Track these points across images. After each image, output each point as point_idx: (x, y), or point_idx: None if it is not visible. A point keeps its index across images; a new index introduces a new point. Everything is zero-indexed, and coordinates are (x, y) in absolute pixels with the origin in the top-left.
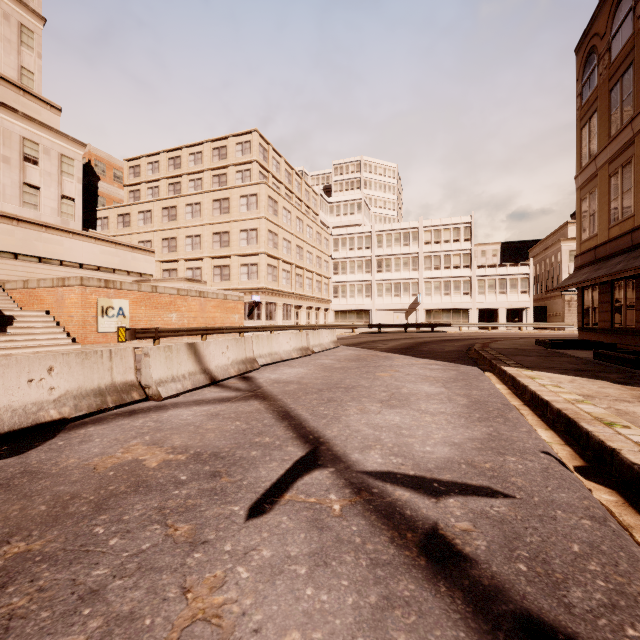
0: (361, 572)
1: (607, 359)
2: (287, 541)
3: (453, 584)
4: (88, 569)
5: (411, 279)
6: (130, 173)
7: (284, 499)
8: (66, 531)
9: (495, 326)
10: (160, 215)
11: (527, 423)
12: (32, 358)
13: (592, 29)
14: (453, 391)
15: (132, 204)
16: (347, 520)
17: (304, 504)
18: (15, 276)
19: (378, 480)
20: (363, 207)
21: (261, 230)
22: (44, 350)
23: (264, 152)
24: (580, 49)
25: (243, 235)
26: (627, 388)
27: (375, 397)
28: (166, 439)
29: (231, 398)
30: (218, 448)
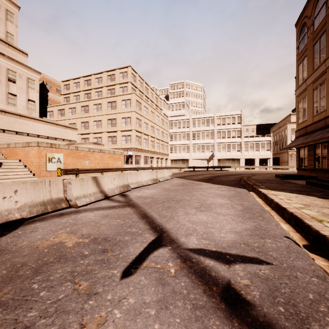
0: (187, 313)
1: (313, 185)
2: (144, 292)
3: (242, 321)
4: (25, 312)
5: (210, 143)
6: (64, 88)
7: (143, 266)
8: (16, 287)
9: (253, 167)
10: (80, 110)
11: (275, 220)
12: (5, 185)
13: (304, 14)
14: (234, 202)
15: (65, 104)
16: (178, 279)
17: (154, 269)
18: (3, 141)
19: (195, 254)
20: (185, 106)
21: (132, 118)
22: (18, 180)
23: (134, 77)
24: (298, 24)
25: (123, 120)
26: (326, 200)
27: (192, 205)
28: (78, 230)
29: (115, 206)
30: (107, 235)
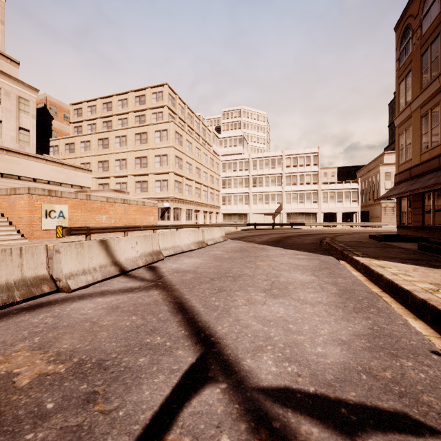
0: None
1: (430, 250)
2: None
3: None
4: None
5: (276, 192)
6: (74, 114)
7: None
8: None
9: (335, 225)
10: (96, 144)
11: (396, 312)
12: None
13: (407, 12)
14: (322, 279)
15: (76, 136)
16: None
17: None
18: None
19: (277, 404)
20: (243, 141)
21: (170, 155)
22: None
23: (172, 100)
24: (398, 27)
25: (157, 159)
26: None
27: (259, 286)
28: (55, 341)
29: (134, 288)
30: (105, 353)
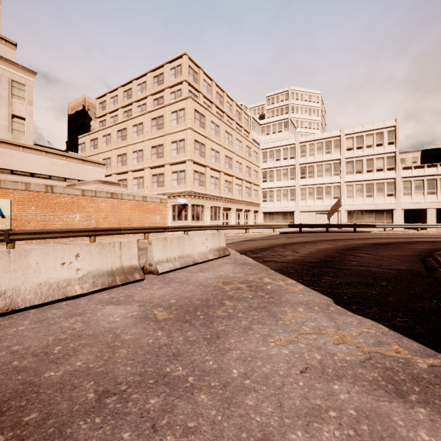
0: None
1: None
2: None
3: None
4: None
5: (333, 183)
6: (100, 108)
7: None
8: None
9: (425, 226)
10: (116, 136)
11: None
12: None
13: None
14: None
15: (98, 130)
16: None
17: None
18: None
19: None
20: (289, 125)
21: (187, 140)
22: None
23: (194, 74)
24: None
25: (173, 146)
26: None
27: None
28: None
29: None
30: None
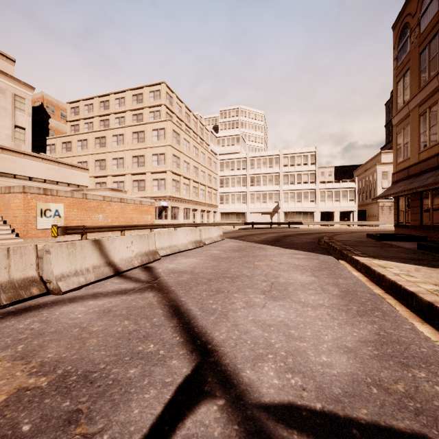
0: None
1: (430, 249)
2: None
3: None
4: None
5: (274, 191)
6: (71, 112)
7: None
8: None
9: (332, 224)
10: (93, 143)
11: (402, 316)
12: None
13: (405, 11)
14: (322, 280)
15: (73, 135)
16: None
17: None
18: None
19: (280, 424)
20: (240, 140)
21: (167, 154)
22: None
23: (170, 98)
24: (396, 26)
25: (154, 158)
26: None
27: (257, 287)
28: (40, 349)
29: (128, 290)
30: (93, 363)
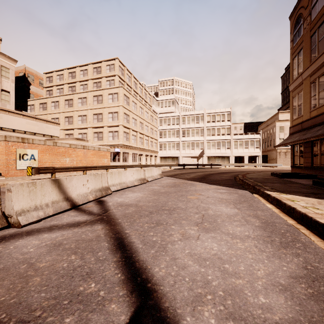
0: None
1: (323, 185)
2: None
3: None
4: None
5: (200, 140)
6: (47, 80)
7: None
8: None
9: (243, 165)
10: (63, 104)
11: (319, 246)
12: None
13: (299, 4)
14: (244, 212)
15: (48, 97)
16: None
17: None
18: None
19: None
20: (175, 103)
21: (120, 112)
22: None
23: (122, 70)
24: (292, 16)
25: (110, 115)
26: None
27: (191, 219)
28: None
29: (81, 223)
30: (29, 310)
